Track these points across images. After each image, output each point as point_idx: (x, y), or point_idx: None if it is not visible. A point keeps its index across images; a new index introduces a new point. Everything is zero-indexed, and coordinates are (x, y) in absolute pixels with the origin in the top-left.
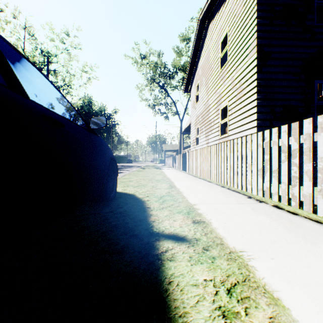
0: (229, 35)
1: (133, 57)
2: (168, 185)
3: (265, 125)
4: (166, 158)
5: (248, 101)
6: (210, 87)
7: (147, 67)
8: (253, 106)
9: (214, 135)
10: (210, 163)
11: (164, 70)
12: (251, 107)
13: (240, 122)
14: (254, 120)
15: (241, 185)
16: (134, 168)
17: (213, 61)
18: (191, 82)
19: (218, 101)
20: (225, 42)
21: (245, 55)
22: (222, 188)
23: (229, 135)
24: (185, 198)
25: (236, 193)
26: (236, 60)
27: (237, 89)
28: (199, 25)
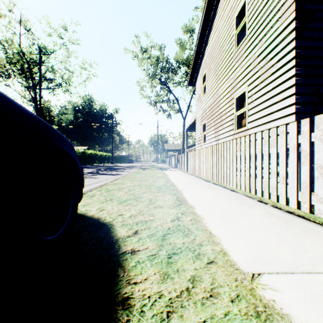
0: (248, 3)
1: (133, 51)
2: (175, 199)
3: (307, 112)
4: (168, 158)
5: (280, 80)
6: (220, 73)
7: (148, 62)
8: (289, 86)
9: (227, 129)
10: (229, 163)
11: (166, 66)
12: (286, 88)
13: (266, 111)
14: (290, 105)
15: (296, 201)
16: (133, 169)
17: (225, 42)
18: (196, 73)
19: (232, 88)
20: (239, 19)
21: (275, 20)
22: (264, 205)
23: (248, 128)
24: (217, 242)
25: (305, 221)
26: (260, 31)
27: (261, 68)
28: (207, 3)
